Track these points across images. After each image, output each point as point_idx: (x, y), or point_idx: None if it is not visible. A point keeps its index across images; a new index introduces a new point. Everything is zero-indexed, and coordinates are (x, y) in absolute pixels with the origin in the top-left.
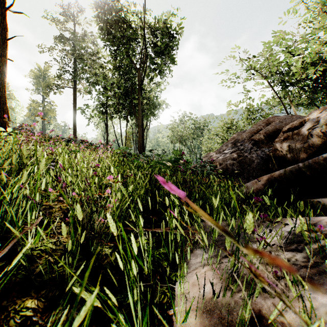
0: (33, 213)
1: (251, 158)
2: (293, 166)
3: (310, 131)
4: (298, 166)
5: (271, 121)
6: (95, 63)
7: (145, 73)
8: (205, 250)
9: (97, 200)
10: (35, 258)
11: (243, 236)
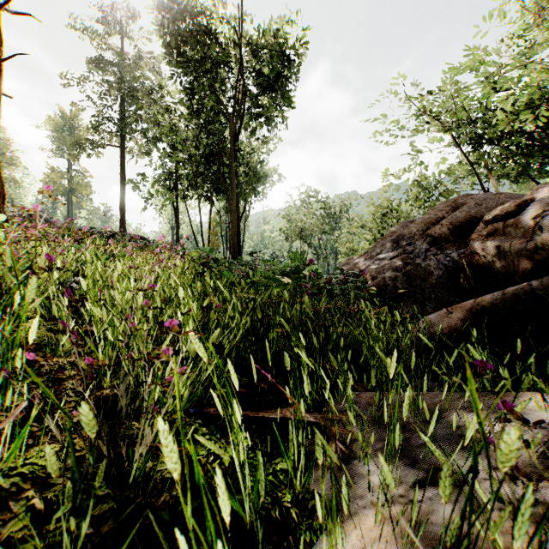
0: (10, 394)
1: (427, 268)
2: (519, 286)
3: (538, 221)
4: (529, 287)
5: (461, 204)
6: (157, 104)
7: (242, 121)
8: (369, 465)
9: (153, 349)
10: (6, 496)
11: (444, 433)
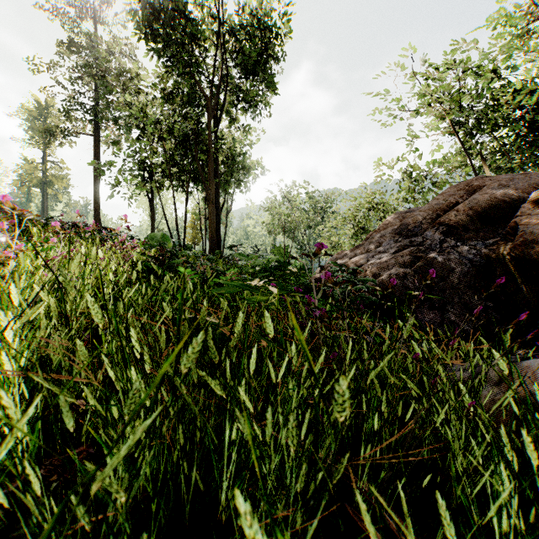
0: None
1: (445, 263)
2: None
3: None
4: None
5: (478, 186)
6: (130, 85)
7: (222, 106)
8: None
9: None
10: None
11: None
